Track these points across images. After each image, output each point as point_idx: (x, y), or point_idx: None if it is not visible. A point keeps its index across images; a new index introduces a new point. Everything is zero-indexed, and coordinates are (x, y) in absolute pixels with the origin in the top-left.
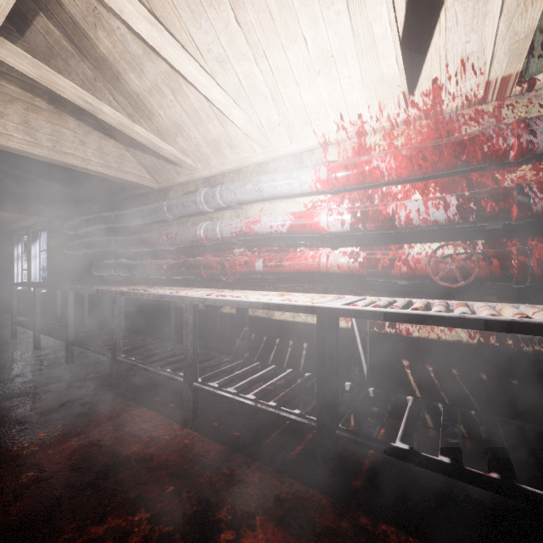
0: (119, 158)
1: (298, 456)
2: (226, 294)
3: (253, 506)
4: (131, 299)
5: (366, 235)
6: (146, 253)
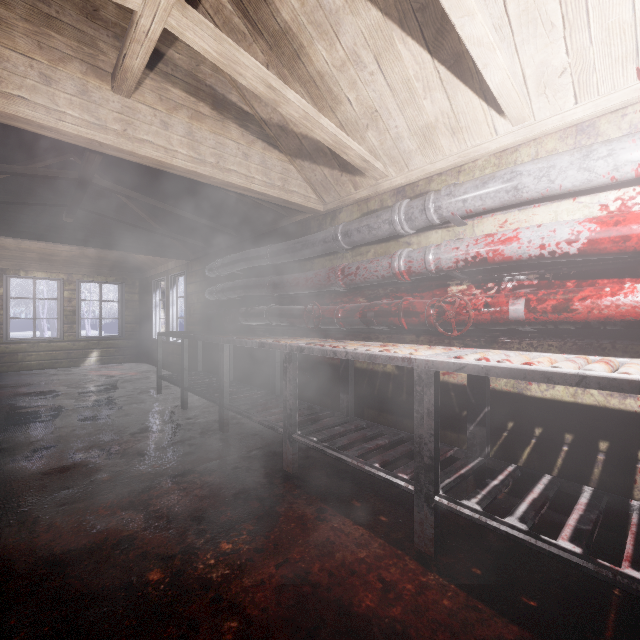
0: (282, 173)
1: None
2: (488, 357)
3: None
4: None
5: None
6: (305, 296)
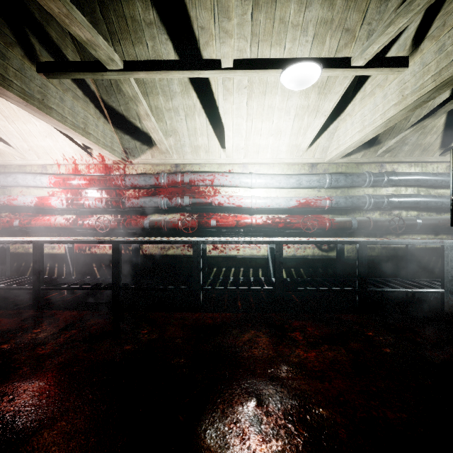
0: None
1: (27, 305)
2: None
3: None
4: None
5: (78, 210)
6: None
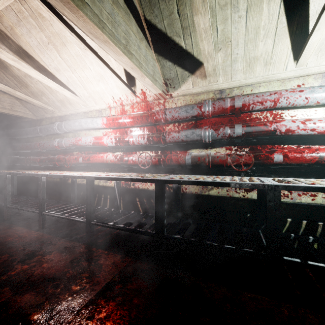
0: (11, 103)
1: (83, 236)
2: (59, 173)
3: (54, 249)
4: (22, 177)
5: (125, 147)
6: (30, 153)
